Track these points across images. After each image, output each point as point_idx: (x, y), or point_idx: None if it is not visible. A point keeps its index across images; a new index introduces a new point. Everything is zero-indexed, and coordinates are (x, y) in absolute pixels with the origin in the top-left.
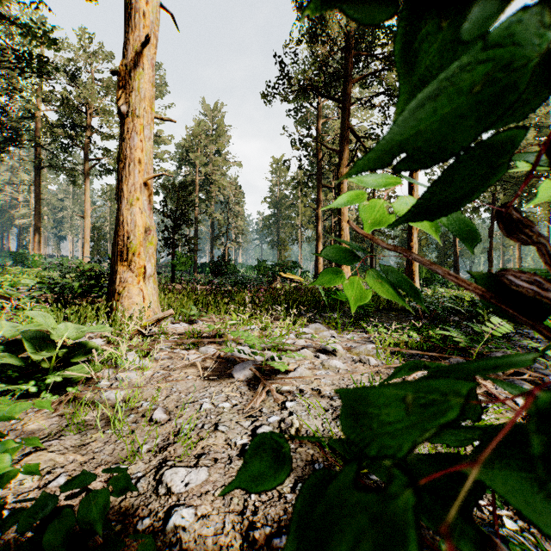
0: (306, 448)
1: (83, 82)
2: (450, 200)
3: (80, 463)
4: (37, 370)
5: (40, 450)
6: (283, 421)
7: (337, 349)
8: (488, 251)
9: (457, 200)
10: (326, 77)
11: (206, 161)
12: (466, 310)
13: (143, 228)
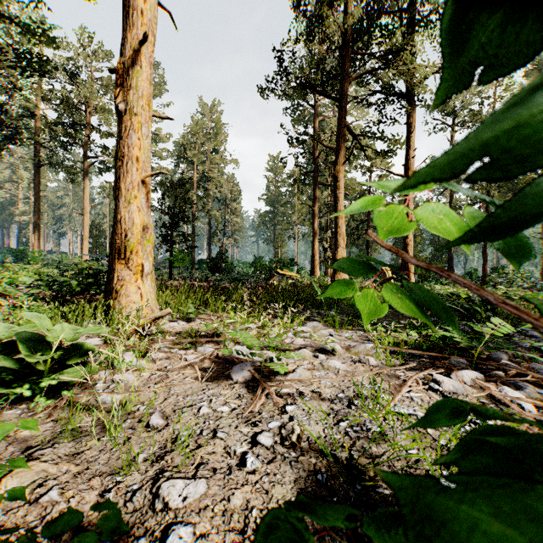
0: (307, 456)
1: (82, 80)
2: (531, 215)
3: (74, 474)
4: (33, 371)
5: (33, 460)
6: (284, 427)
7: (336, 348)
8: (483, 248)
9: (539, 215)
10: (322, 75)
11: (203, 159)
12: (463, 308)
13: (141, 226)
